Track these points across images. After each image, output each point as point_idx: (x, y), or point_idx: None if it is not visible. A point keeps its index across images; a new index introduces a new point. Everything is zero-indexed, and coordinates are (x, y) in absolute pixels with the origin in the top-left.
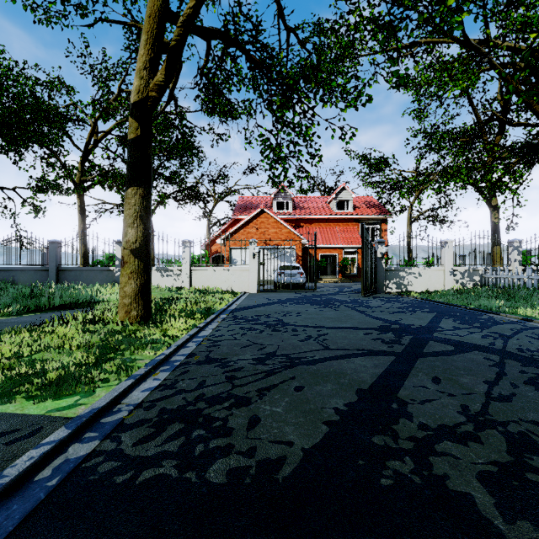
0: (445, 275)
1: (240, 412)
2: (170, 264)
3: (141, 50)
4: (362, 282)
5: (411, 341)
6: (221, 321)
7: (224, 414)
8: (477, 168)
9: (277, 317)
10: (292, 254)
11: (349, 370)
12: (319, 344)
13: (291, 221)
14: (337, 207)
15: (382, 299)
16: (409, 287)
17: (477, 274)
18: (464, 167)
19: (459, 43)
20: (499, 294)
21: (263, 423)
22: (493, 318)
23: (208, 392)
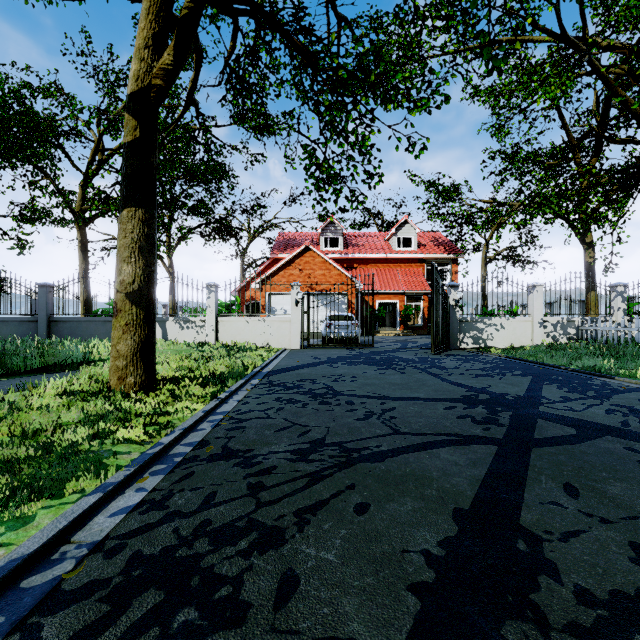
0: (534, 327)
1: (265, 562)
2: (191, 314)
3: (142, 21)
4: (432, 336)
5: (512, 420)
6: (251, 389)
7: (237, 568)
8: (571, 195)
9: (326, 382)
10: (344, 301)
11: (434, 470)
12: (385, 424)
13: (343, 261)
14: (397, 245)
15: (458, 357)
16: (489, 342)
17: (573, 326)
18: (555, 194)
19: (553, 37)
20: (603, 351)
21: (303, 589)
22: (608, 384)
23: (216, 518)
